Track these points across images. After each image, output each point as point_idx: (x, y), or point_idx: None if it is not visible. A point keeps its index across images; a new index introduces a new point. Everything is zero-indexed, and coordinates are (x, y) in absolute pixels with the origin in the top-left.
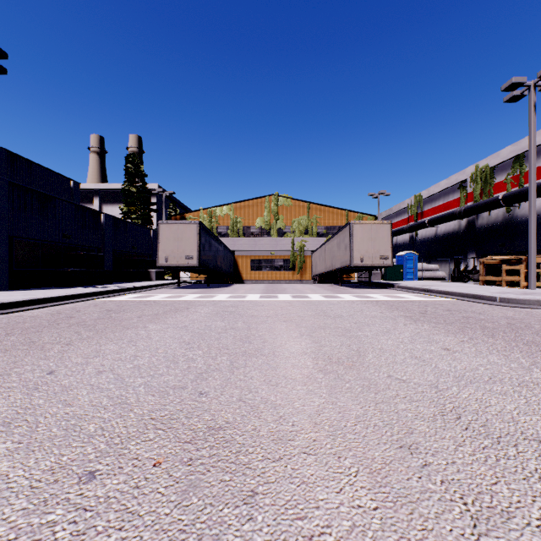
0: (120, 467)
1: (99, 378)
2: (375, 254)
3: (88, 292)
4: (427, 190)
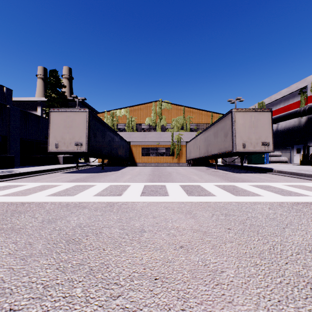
0: None
1: None
2: (257, 140)
3: None
4: (269, 98)
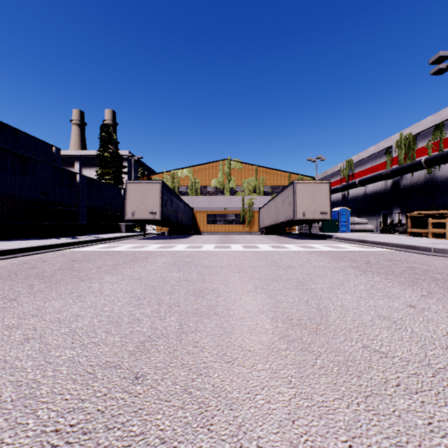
0: None
1: (20, 349)
2: (316, 209)
3: (59, 242)
4: (357, 155)
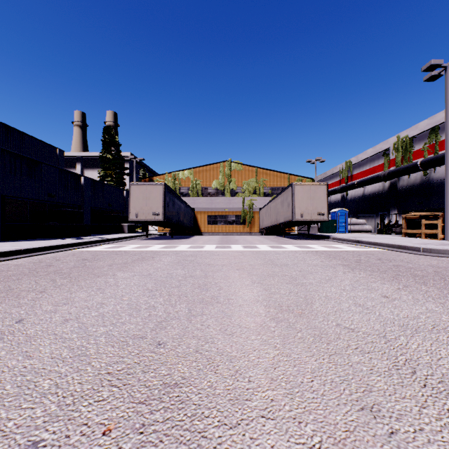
0: (67, 436)
1: (64, 327)
2: (313, 210)
3: (68, 243)
4: (356, 157)
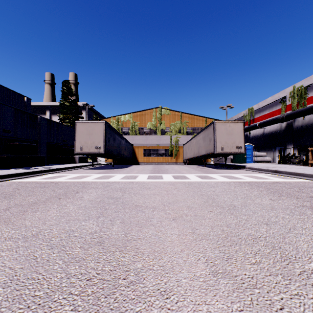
0: None
1: None
2: (232, 144)
3: (5, 174)
4: (257, 104)
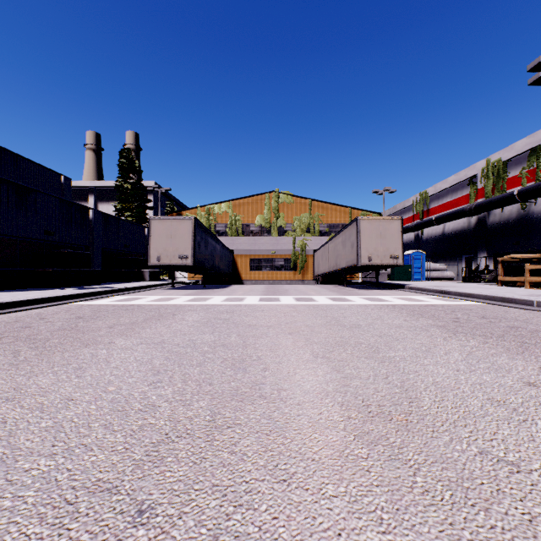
0: None
1: None
2: (385, 252)
3: (65, 294)
4: (433, 187)
